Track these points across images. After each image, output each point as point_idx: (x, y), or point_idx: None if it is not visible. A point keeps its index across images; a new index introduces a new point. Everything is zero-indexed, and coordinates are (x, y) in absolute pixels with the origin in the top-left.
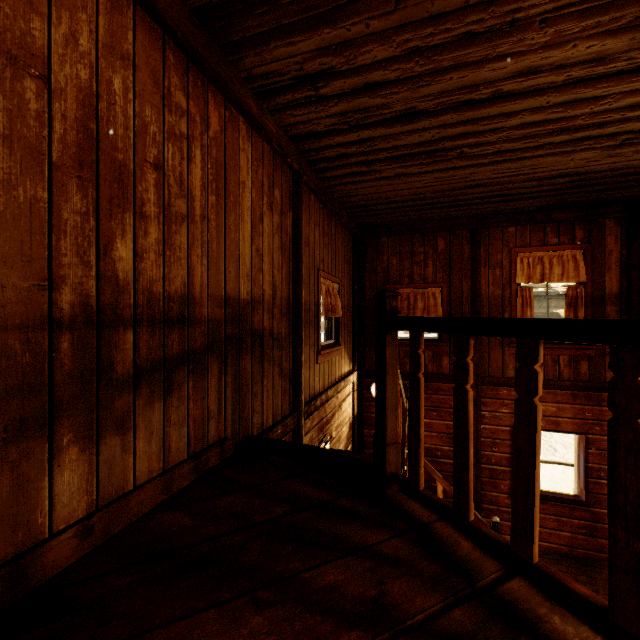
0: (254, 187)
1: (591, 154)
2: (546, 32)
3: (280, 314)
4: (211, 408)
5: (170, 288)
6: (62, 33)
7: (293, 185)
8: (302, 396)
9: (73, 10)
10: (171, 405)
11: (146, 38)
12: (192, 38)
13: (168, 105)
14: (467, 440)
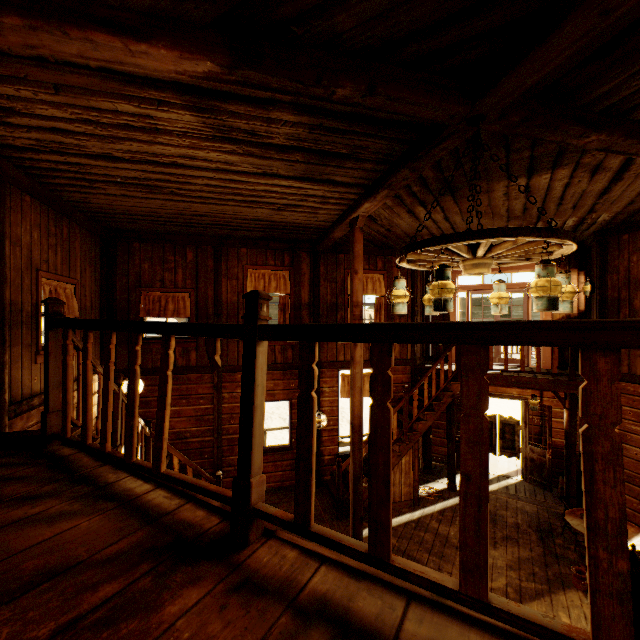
0: None
1: (267, 211)
2: (185, 140)
3: None
4: None
5: None
6: None
7: None
8: (6, 395)
9: None
10: None
11: None
12: None
13: None
14: (87, 395)
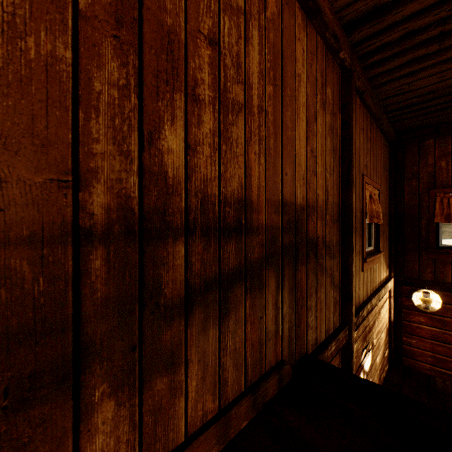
0: (308, 82)
1: None
2: None
3: (331, 221)
4: (268, 328)
5: (226, 190)
6: None
7: (343, 84)
8: (352, 308)
9: None
10: (227, 330)
11: None
12: None
13: None
14: None
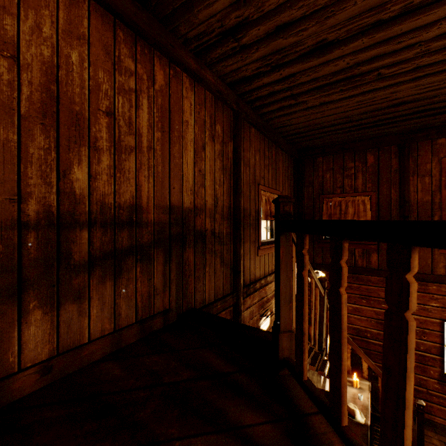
0: (197, 124)
1: None
2: None
3: (221, 218)
4: (157, 287)
5: (120, 200)
6: (29, 25)
7: (233, 121)
8: (241, 280)
9: (38, 9)
10: (121, 284)
11: (99, 23)
12: (134, 17)
13: (118, 69)
14: (340, 343)
